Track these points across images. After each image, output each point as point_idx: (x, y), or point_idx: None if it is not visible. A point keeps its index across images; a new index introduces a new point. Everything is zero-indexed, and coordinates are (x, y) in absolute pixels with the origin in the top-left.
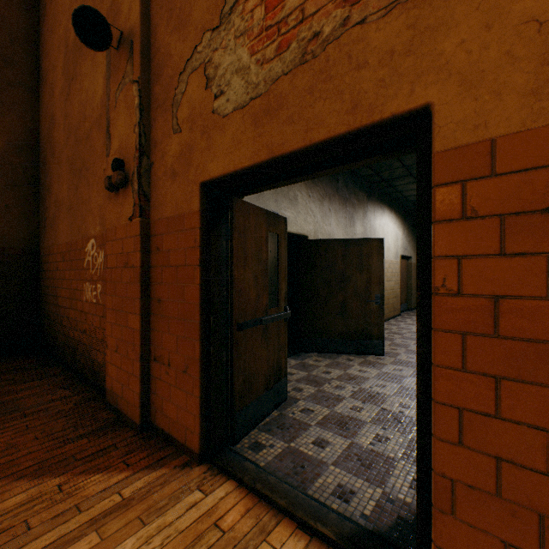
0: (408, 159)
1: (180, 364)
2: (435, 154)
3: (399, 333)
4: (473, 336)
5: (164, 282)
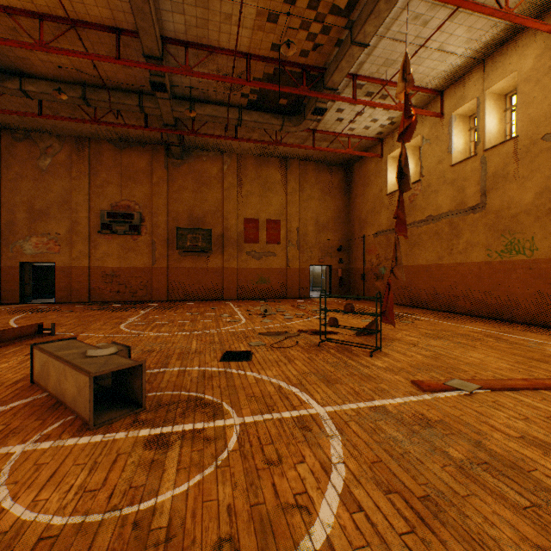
0: None
1: (14, 290)
2: (56, 266)
3: None
4: (59, 280)
5: (8, 277)
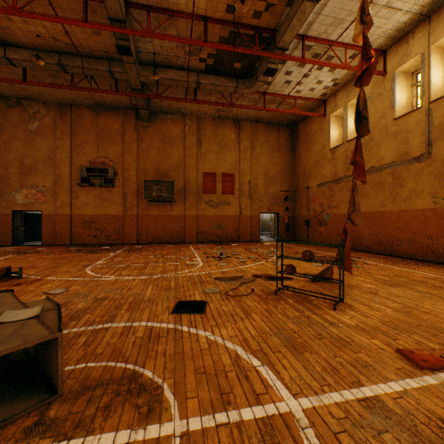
0: None
1: (7, 234)
2: (43, 214)
3: None
4: (45, 226)
5: (2, 223)
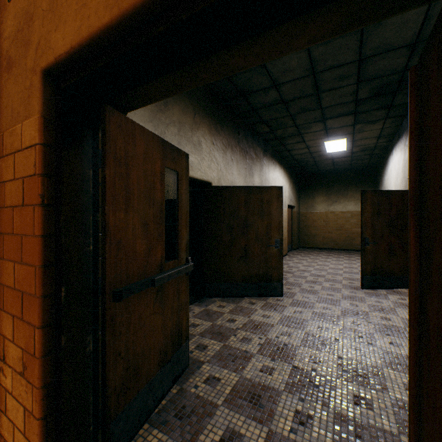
0: (300, 119)
1: (16, 360)
2: None
3: (290, 271)
4: None
5: None
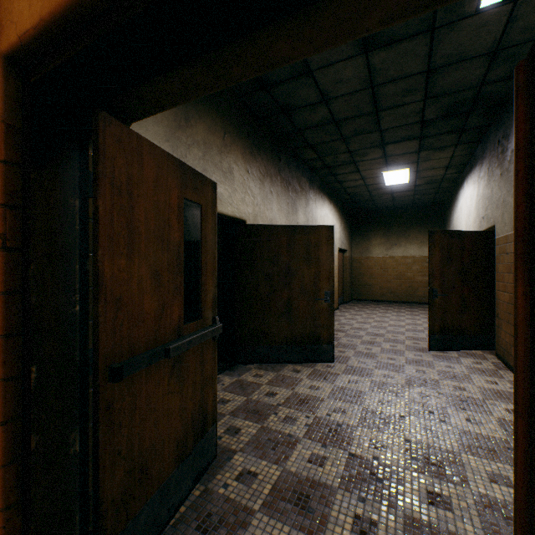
0: (354, 143)
1: None
2: None
3: (342, 330)
4: None
5: None
